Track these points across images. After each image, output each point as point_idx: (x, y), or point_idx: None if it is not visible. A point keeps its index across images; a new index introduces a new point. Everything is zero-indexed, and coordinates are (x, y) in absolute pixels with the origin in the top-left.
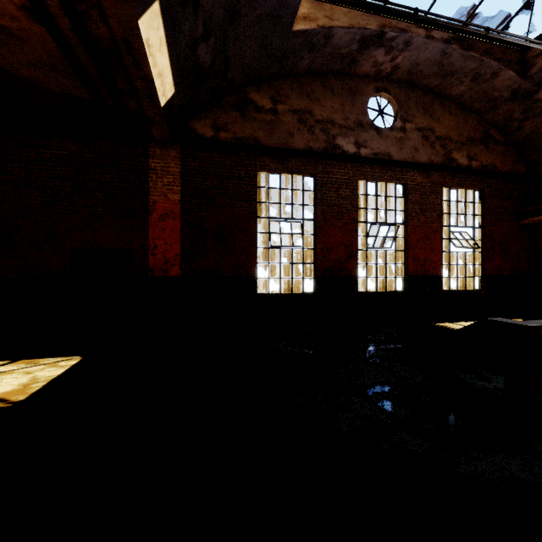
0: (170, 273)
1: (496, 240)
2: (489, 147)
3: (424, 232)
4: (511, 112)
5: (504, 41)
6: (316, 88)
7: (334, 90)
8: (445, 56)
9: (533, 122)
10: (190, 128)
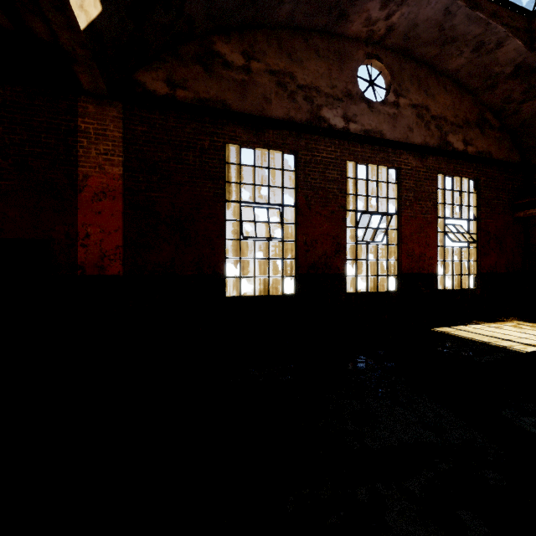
0: (108, 270)
1: (492, 235)
2: (484, 132)
3: (419, 224)
4: (511, 92)
5: (511, 5)
6: (298, 46)
7: (320, 51)
8: (447, 16)
9: (533, 104)
10: (137, 81)
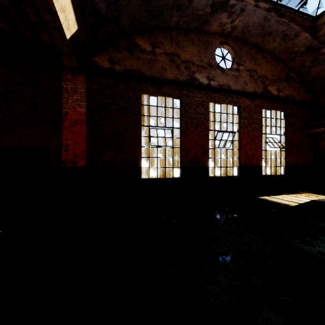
0: (78, 164)
1: (294, 143)
2: (290, 84)
3: (251, 137)
4: (304, 61)
5: (303, 13)
6: (181, 39)
7: (194, 41)
8: (266, 21)
9: (317, 68)
10: (93, 61)
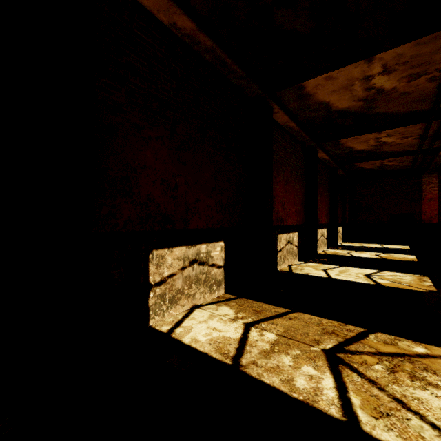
0: (432, 221)
1: None
2: None
3: None
4: None
5: None
6: None
7: None
8: None
9: None
10: None
